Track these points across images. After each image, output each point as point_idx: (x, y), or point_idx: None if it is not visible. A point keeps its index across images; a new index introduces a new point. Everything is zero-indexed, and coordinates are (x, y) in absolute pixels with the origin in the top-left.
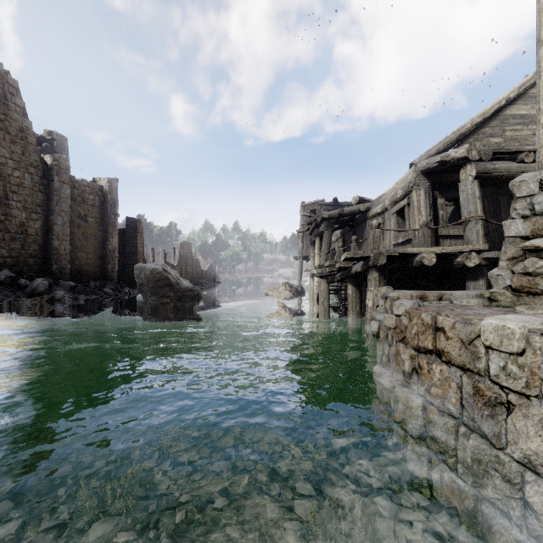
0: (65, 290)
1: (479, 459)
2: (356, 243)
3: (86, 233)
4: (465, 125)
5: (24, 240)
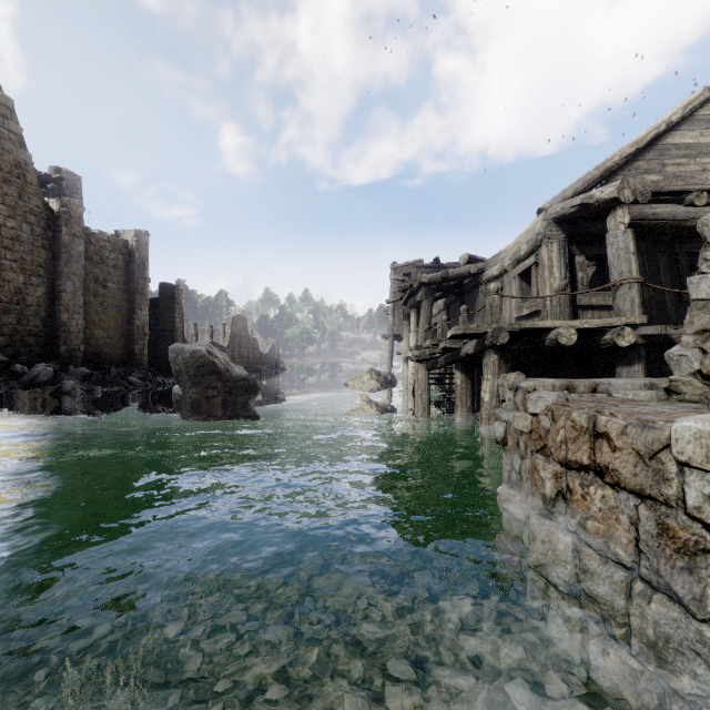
0: (77, 379)
1: (668, 634)
2: (467, 315)
3: (106, 304)
4: (612, 158)
5: (21, 312)
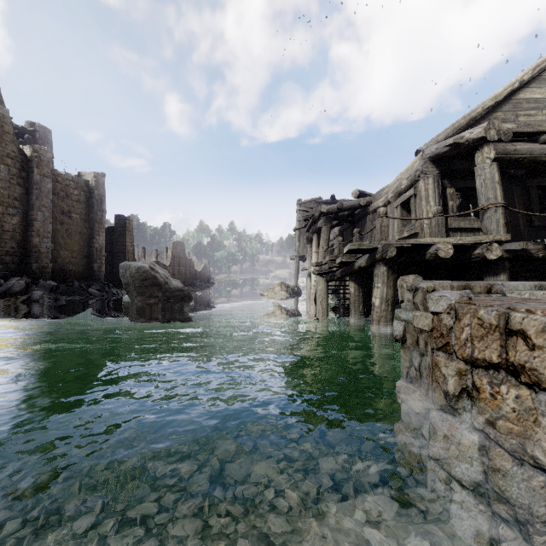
0: (45, 290)
1: None
2: (359, 236)
3: (71, 230)
4: (476, 109)
5: None
